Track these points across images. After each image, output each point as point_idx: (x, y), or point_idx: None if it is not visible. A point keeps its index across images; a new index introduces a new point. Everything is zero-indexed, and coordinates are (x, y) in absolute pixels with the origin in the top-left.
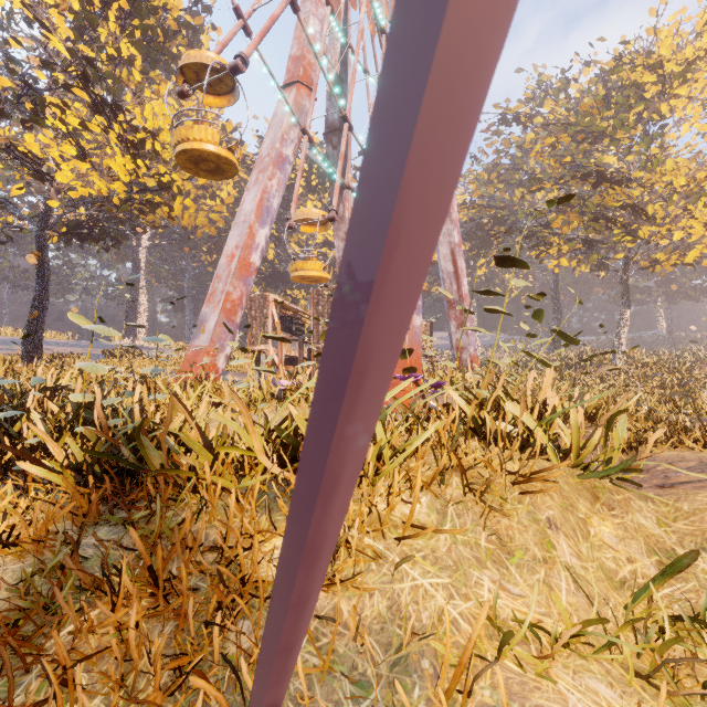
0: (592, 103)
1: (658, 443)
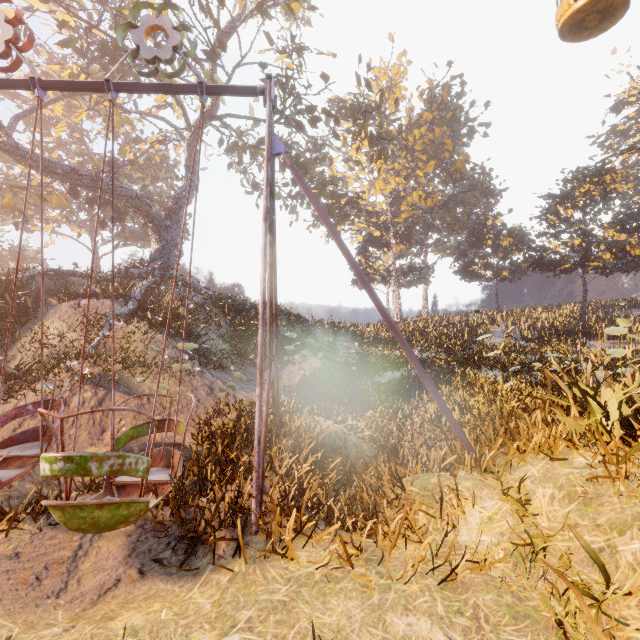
0: None
1: None
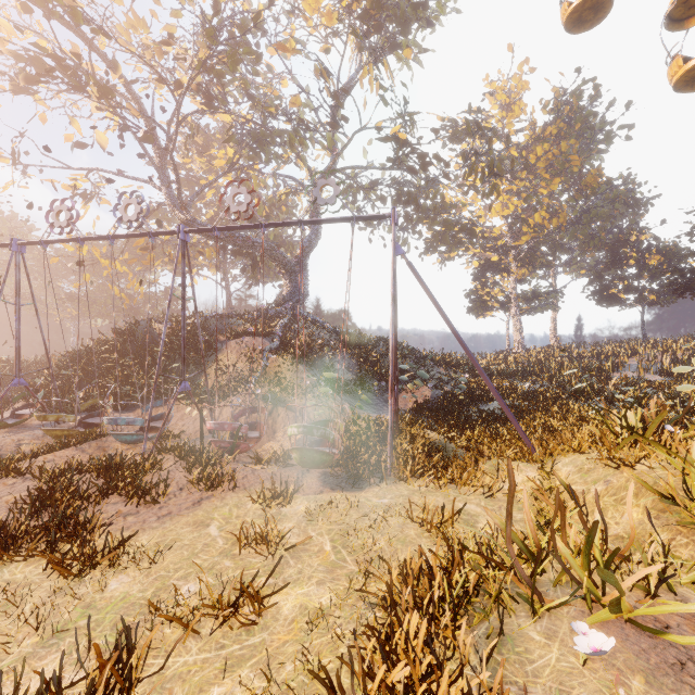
0: None
1: None
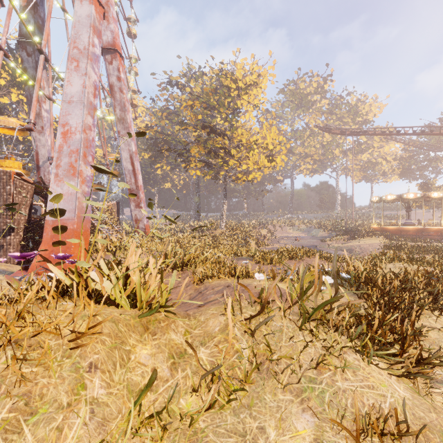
0: (209, 89)
1: (213, 277)
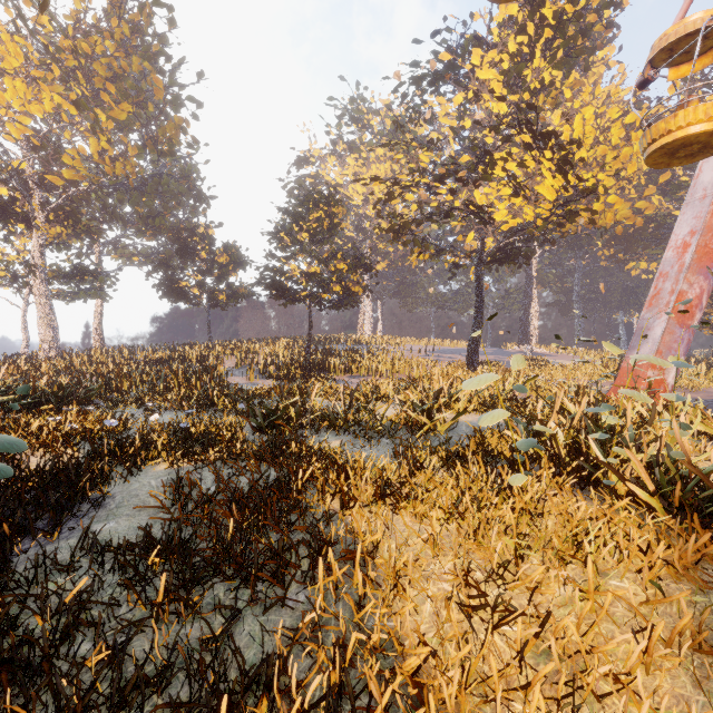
0: None
1: None
